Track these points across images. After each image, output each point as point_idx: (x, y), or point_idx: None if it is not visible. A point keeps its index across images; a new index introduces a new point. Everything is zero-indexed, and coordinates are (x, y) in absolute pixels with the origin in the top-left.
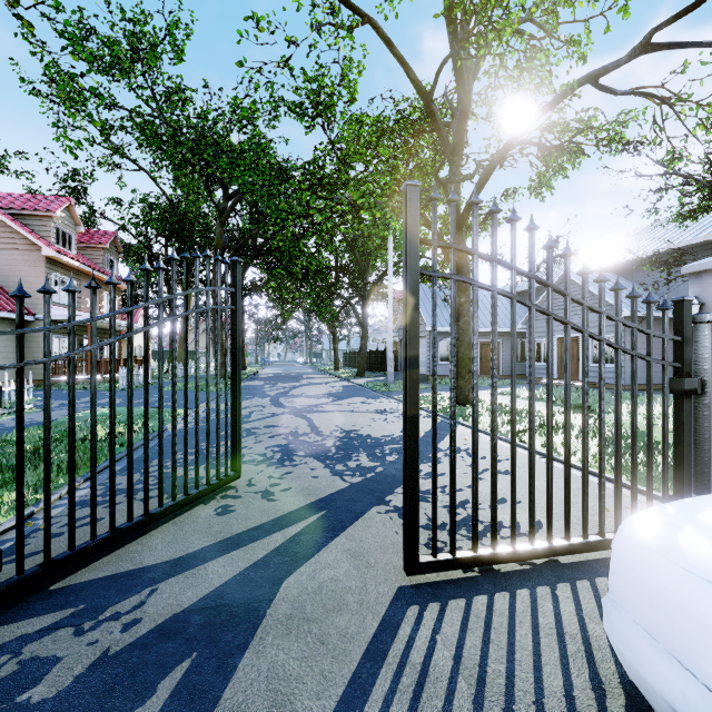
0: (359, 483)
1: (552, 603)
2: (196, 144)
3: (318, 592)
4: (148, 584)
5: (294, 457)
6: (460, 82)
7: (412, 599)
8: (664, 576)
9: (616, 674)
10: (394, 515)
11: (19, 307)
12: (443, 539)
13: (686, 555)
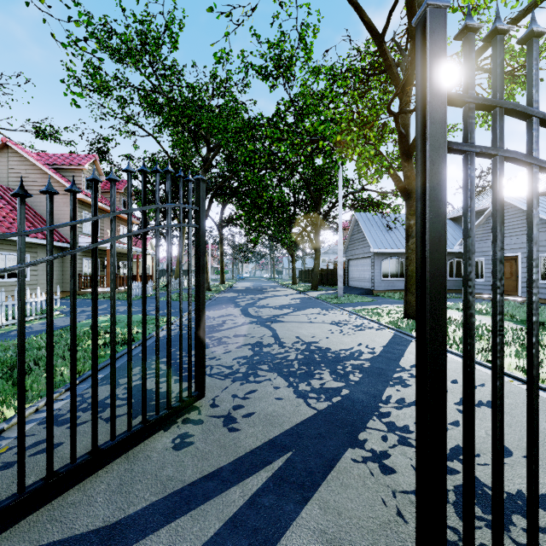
0: (326, 410)
1: None
2: (185, 108)
3: None
4: None
5: (258, 372)
6: (412, 19)
7: None
8: None
9: None
10: (374, 467)
11: None
12: (451, 522)
13: None
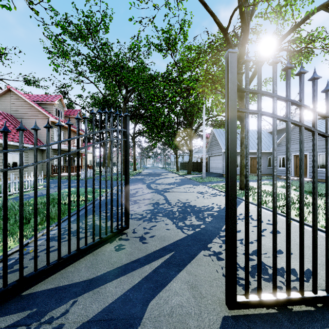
0: (192, 234)
1: None
2: (113, 68)
3: (170, 315)
4: (72, 296)
5: (157, 217)
6: (243, 21)
7: (233, 328)
8: None
9: None
10: (214, 258)
11: (4, 138)
12: None
13: None
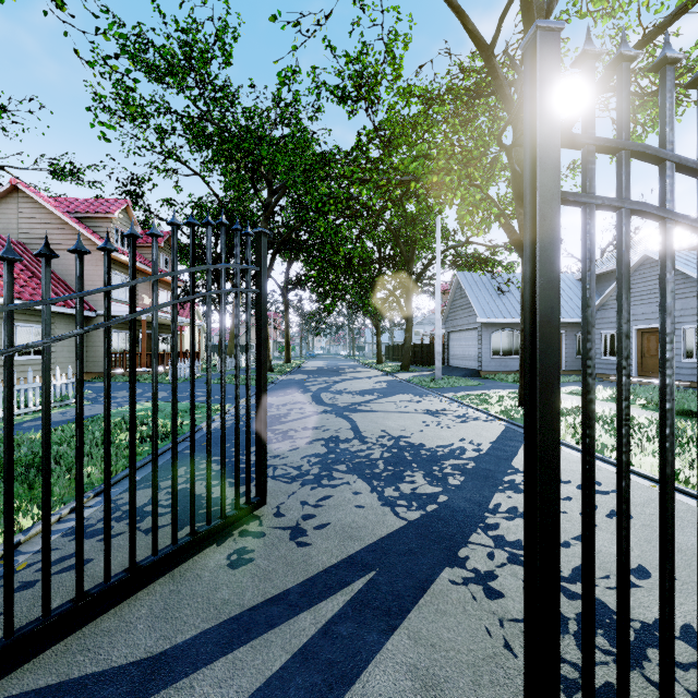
0: (418, 521)
1: None
2: (241, 140)
3: None
4: None
5: (333, 473)
6: (528, 26)
7: None
8: None
9: None
10: (477, 590)
11: None
12: (571, 656)
13: None
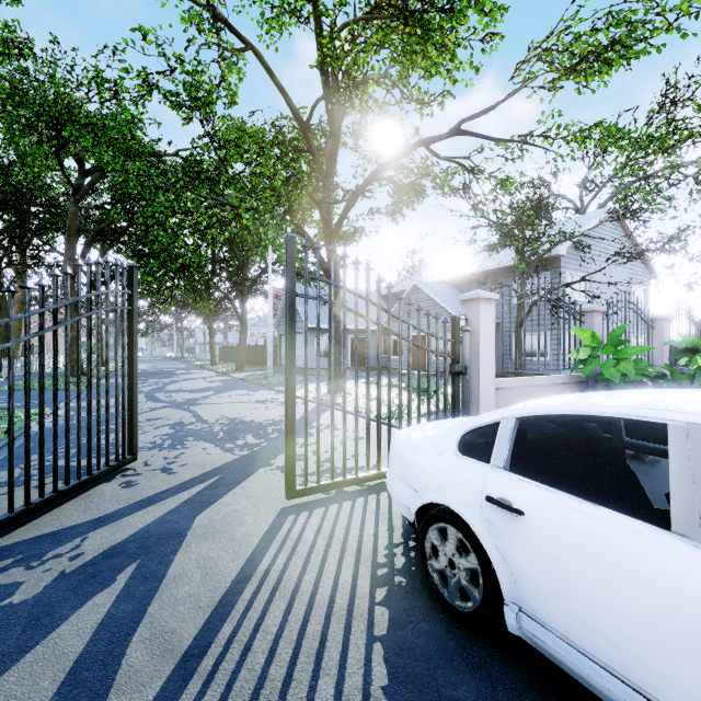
0: (248, 455)
1: (376, 501)
2: (44, 109)
3: (224, 519)
4: (78, 536)
5: (185, 442)
6: (331, 120)
7: (291, 512)
8: (404, 450)
9: (401, 523)
10: (277, 471)
11: None
12: (313, 480)
13: (412, 440)
